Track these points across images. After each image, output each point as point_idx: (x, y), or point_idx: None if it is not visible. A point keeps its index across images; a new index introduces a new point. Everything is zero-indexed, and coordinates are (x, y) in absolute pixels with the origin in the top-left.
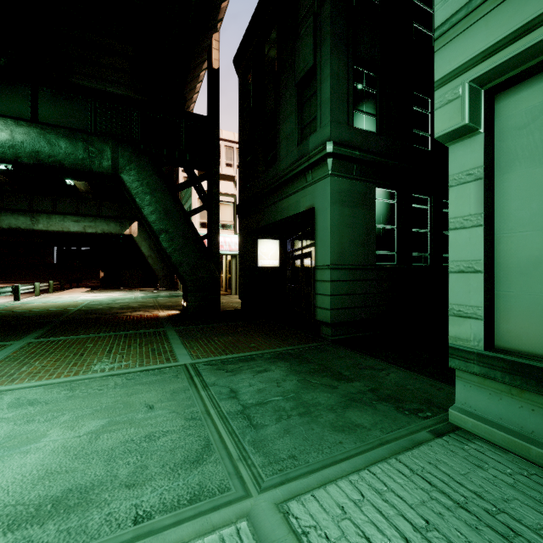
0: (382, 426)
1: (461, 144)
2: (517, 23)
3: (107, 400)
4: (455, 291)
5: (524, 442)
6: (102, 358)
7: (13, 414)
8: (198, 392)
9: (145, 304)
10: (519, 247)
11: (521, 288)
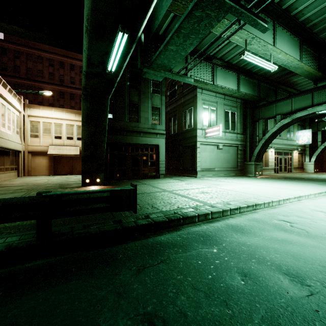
0: (200, 178)
1: (198, 148)
2: (203, 141)
3: (203, 182)
4: (198, 163)
5: (202, 176)
6: (183, 184)
7: (211, 184)
8: (196, 181)
9: (19, 193)
10: (200, 159)
11: (200, 163)
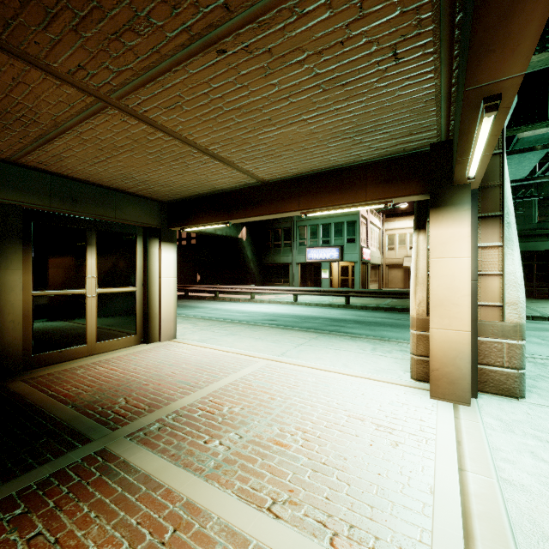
0: None
1: None
2: None
3: None
4: None
5: None
6: None
7: None
8: None
9: None
10: None
11: None
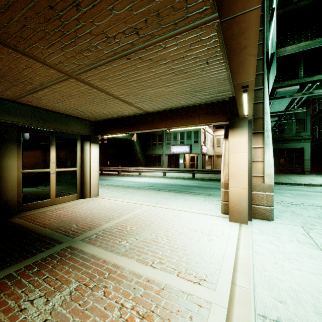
0: None
1: None
2: None
3: None
4: None
5: None
6: (313, 177)
7: None
8: None
9: None
10: None
11: None
